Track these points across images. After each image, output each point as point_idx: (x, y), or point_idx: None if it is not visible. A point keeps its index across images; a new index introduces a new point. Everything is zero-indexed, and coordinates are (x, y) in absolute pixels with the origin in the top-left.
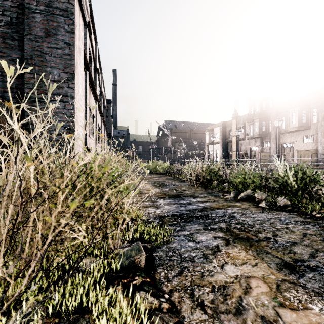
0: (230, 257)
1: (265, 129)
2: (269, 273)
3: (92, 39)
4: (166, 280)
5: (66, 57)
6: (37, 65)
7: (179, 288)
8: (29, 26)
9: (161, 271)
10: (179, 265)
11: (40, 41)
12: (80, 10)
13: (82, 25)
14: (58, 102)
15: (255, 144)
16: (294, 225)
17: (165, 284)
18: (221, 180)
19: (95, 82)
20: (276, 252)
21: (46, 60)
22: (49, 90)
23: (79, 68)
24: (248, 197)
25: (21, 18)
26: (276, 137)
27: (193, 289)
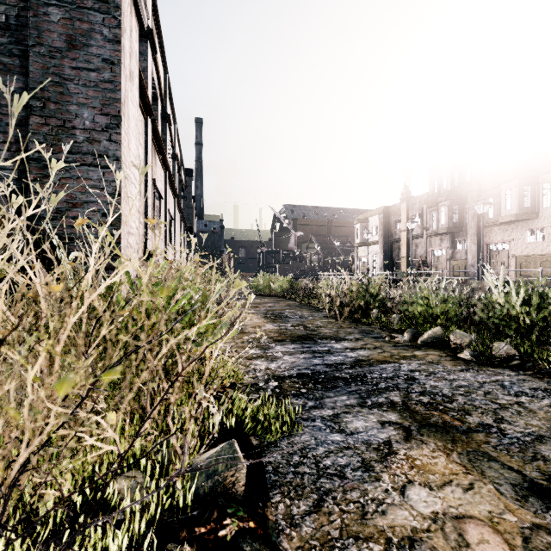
0: (416, 469)
1: (458, 219)
2: (502, 507)
3: (158, 63)
4: (288, 522)
5: (105, 87)
6: (53, 100)
7: (317, 544)
8: (37, 29)
9: (279, 501)
10: (316, 486)
11: (58, 57)
12: (132, 3)
13: (136, 30)
14: (92, 167)
15: (441, 245)
16: (532, 397)
17: (286, 534)
18: (385, 308)
19: (165, 137)
20: (507, 458)
21: (69, 92)
22: (13, 110)
23: (130, 106)
24: (437, 340)
25: (25, 18)
26: (478, 233)
27: (346, 548)
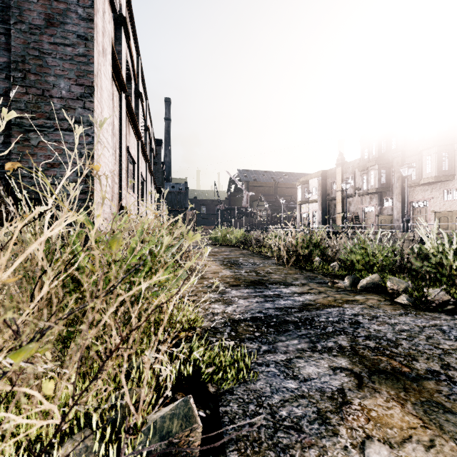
0: (372, 422)
1: (385, 181)
2: None
3: (132, 48)
4: None
5: (79, 60)
6: (33, 71)
7: None
8: (19, 8)
9: None
10: (273, 442)
11: (37, 33)
12: None
13: (109, 13)
14: (68, 131)
15: (371, 203)
16: None
17: None
18: (326, 257)
19: (137, 112)
20: None
21: (47, 64)
22: None
23: (103, 79)
24: (375, 285)
25: (10, 0)
26: (402, 193)
27: None
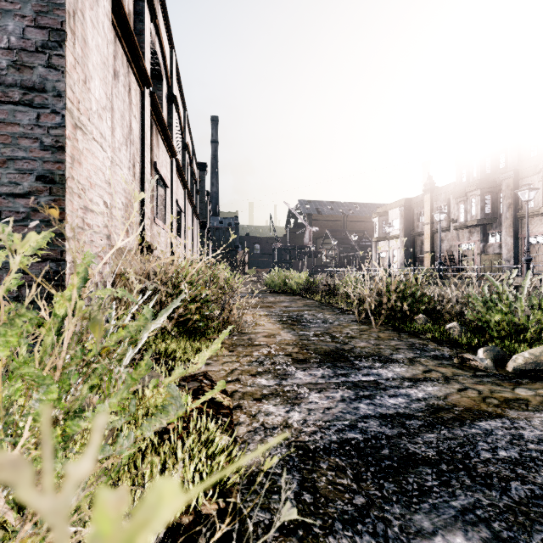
0: None
1: (491, 210)
2: None
3: (162, 36)
4: None
5: None
6: None
7: None
8: None
9: None
10: None
11: None
12: None
13: None
14: (20, 106)
15: (471, 238)
16: None
17: None
18: (433, 312)
19: (171, 121)
20: None
21: None
22: None
23: (89, 30)
24: (541, 367)
25: None
26: (515, 225)
27: None
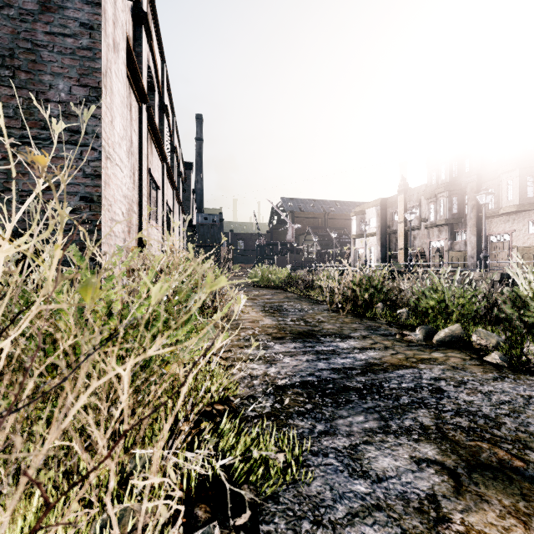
0: None
1: (457, 211)
2: None
3: (155, 52)
4: None
5: (83, 55)
6: (24, 69)
7: None
8: None
9: None
10: None
11: (29, 20)
12: None
13: None
14: (68, 145)
15: (440, 236)
16: None
17: None
18: (391, 302)
19: (162, 128)
20: None
21: (42, 59)
22: None
23: (114, 80)
24: (455, 339)
25: None
26: (478, 224)
27: None
